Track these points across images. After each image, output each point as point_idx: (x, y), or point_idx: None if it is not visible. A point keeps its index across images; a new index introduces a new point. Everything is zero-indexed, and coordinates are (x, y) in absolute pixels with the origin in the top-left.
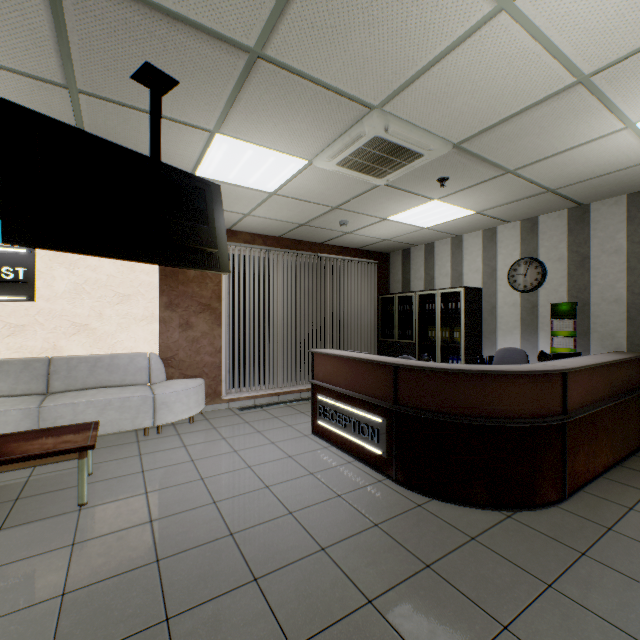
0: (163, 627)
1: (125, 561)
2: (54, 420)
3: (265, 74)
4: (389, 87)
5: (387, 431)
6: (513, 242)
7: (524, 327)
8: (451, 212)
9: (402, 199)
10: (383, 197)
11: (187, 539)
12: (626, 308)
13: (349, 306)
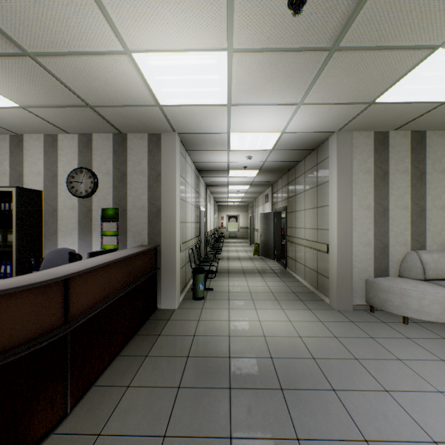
0: None
1: None
2: None
3: None
4: None
5: None
6: (73, 152)
7: (82, 228)
8: None
9: None
10: None
11: None
12: (148, 214)
13: None
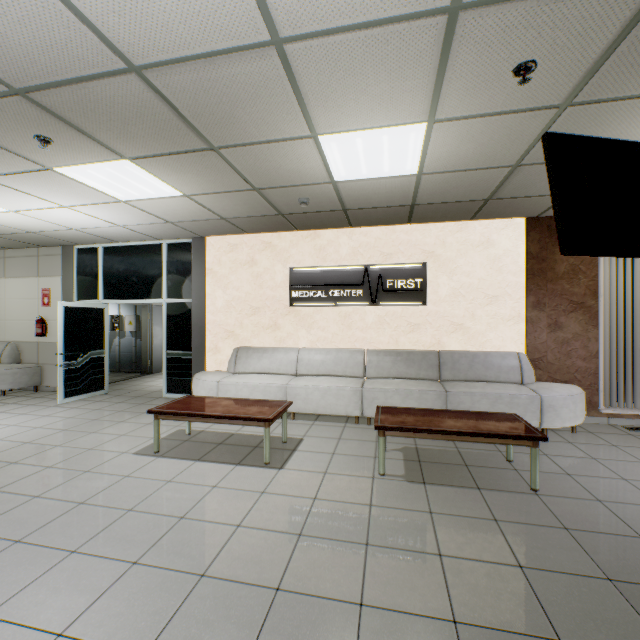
0: None
1: None
2: (456, 404)
3: None
4: None
5: None
6: None
7: None
8: None
9: None
10: None
11: None
12: None
13: None
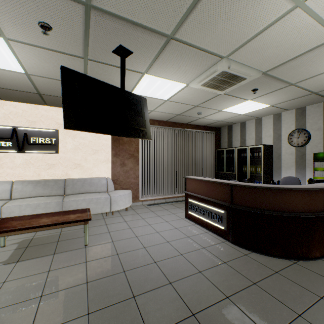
0: (133, 300)
1: (110, 270)
2: (68, 207)
3: (173, 46)
4: (233, 47)
5: (227, 217)
6: (291, 120)
7: (297, 165)
8: (257, 106)
9: (231, 100)
10: (222, 100)
11: (135, 263)
12: None
13: (200, 155)
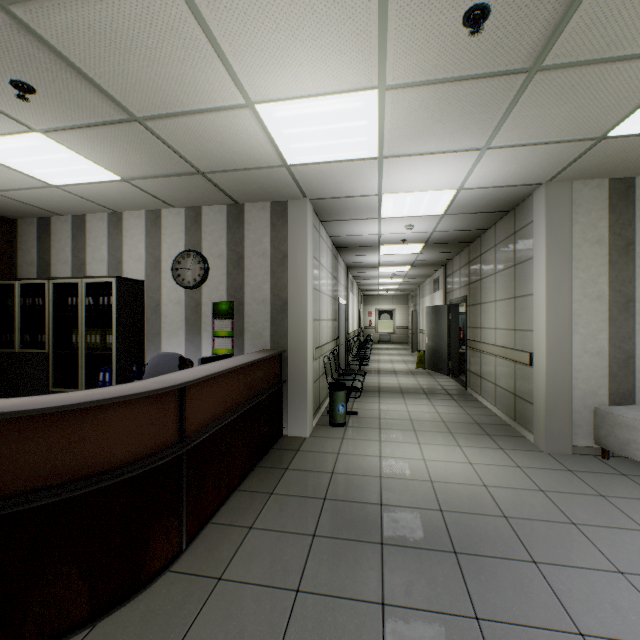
0: None
1: None
2: None
3: None
4: None
5: None
6: (179, 231)
7: (189, 328)
8: (83, 167)
9: None
10: None
11: None
12: (271, 308)
13: None
